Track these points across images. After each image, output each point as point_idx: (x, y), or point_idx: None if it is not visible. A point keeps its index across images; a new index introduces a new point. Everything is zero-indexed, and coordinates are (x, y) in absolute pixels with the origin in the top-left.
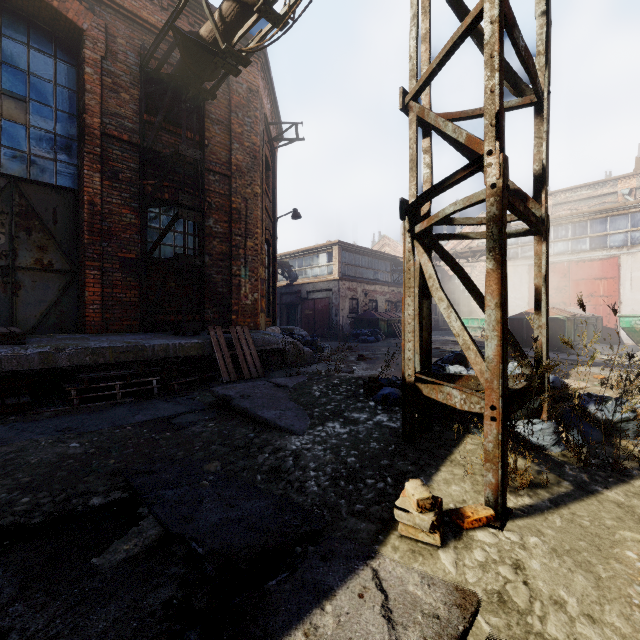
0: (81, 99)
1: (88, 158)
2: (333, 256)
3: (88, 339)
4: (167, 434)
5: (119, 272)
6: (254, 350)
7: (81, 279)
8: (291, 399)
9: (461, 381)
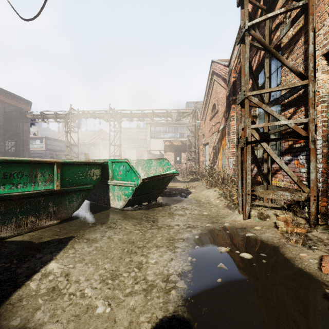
0: None
1: None
2: (43, 141)
3: None
4: None
5: (0, 155)
6: None
7: None
8: None
9: None
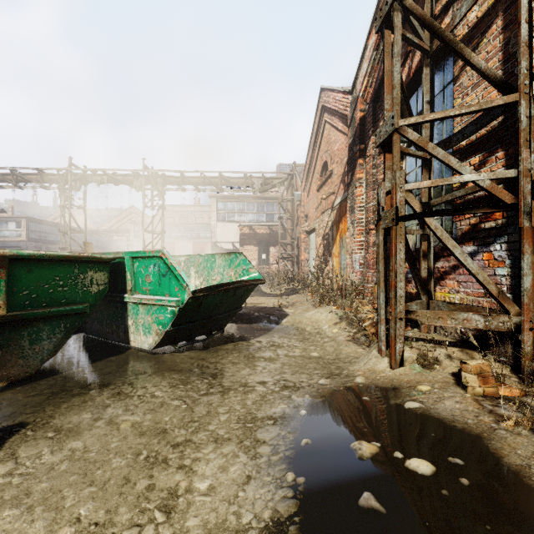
0: None
1: None
2: (22, 225)
3: None
4: None
5: None
6: None
7: None
8: None
9: None
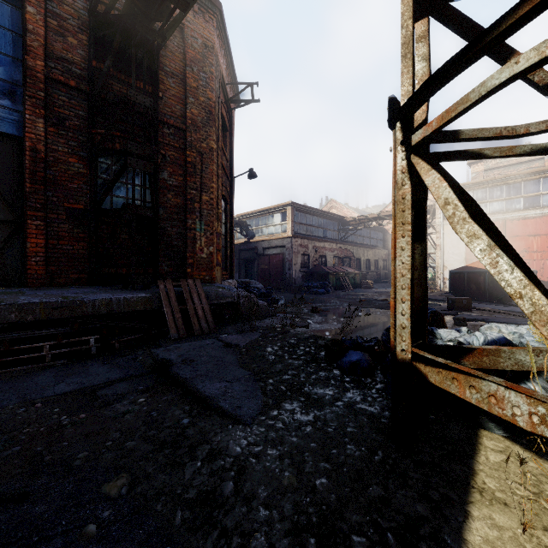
0: (24, 41)
1: (30, 102)
2: (286, 216)
3: (23, 293)
4: (81, 416)
5: (65, 223)
6: (206, 304)
7: (24, 230)
8: (241, 364)
9: (472, 356)
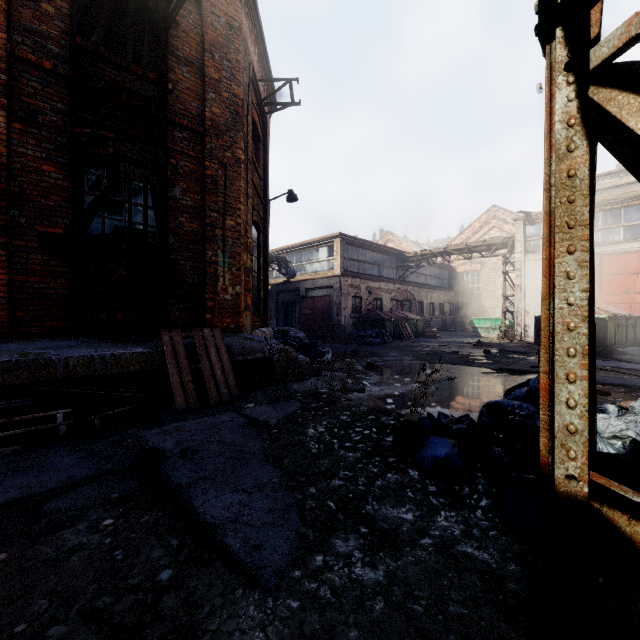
0: None
1: None
2: (334, 250)
3: None
4: None
5: (38, 253)
6: (227, 362)
7: None
8: (268, 457)
9: None
